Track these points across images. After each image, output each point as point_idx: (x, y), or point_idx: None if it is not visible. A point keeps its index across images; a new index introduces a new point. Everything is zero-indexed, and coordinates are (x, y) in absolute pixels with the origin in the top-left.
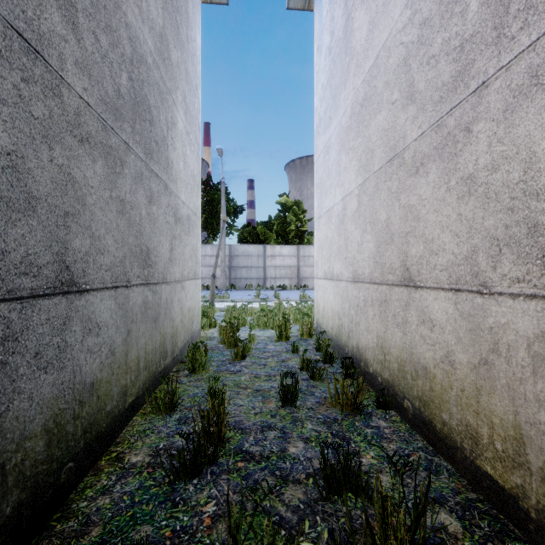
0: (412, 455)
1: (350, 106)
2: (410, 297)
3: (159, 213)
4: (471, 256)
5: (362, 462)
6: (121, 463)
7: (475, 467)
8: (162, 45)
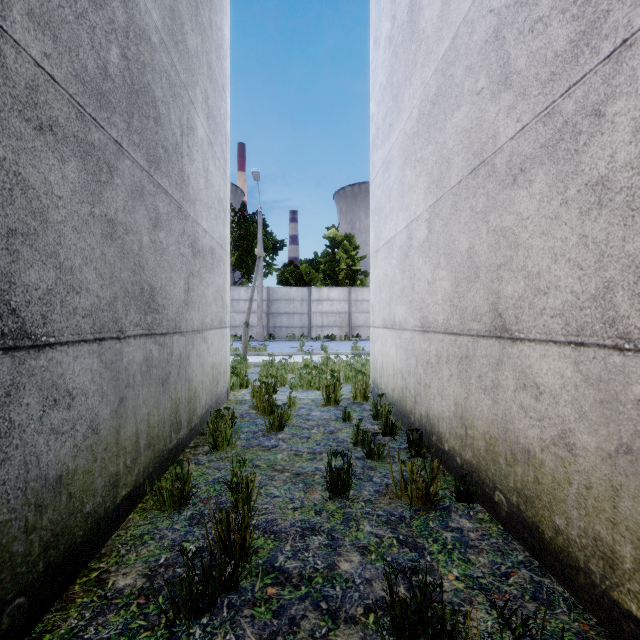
0: (512, 574)
1: (417, 107)
2: (504, 353)
3: (169, 242)
4: (603, 295)
5: (443, 587)
6: (102, 589)
7: (610, 600)
8: (173, 23)
